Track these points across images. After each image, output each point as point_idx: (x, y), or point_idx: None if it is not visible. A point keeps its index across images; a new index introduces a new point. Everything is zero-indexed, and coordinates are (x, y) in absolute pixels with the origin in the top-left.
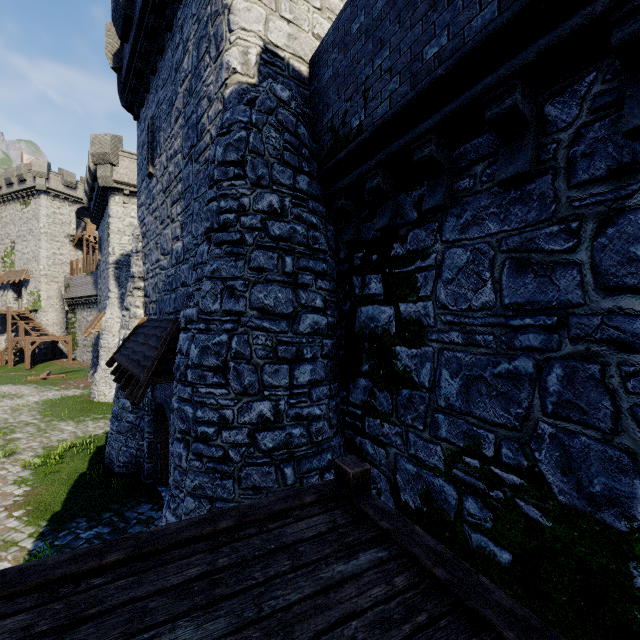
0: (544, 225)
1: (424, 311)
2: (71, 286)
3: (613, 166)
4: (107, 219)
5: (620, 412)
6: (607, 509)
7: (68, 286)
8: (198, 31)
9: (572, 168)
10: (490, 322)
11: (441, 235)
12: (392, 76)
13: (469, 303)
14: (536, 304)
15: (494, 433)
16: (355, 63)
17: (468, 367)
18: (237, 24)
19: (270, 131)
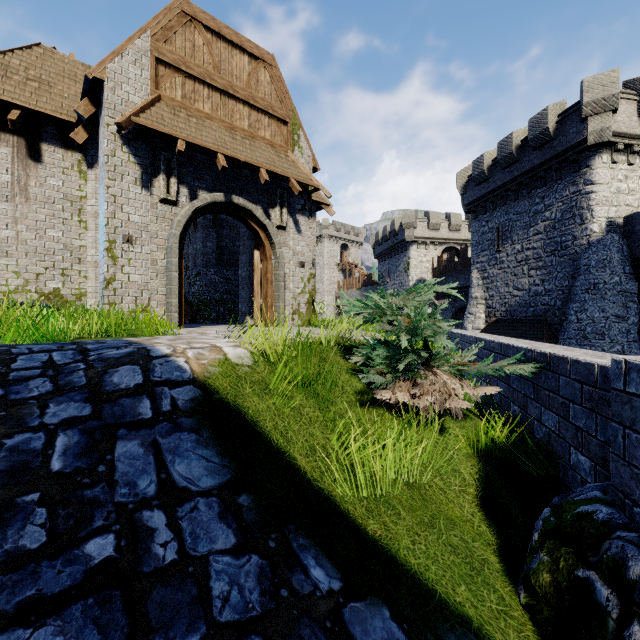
0: None
1: None
2: (341, 297)
3: None
4: (405, 259)
5: None
6: None
7: (338, 297)
8: (562, 207)
9: None
10: None
11: None
12: None
13: None
14: None
15: None
16: None
17: None
18: (597, 216)
19: (615, 254)
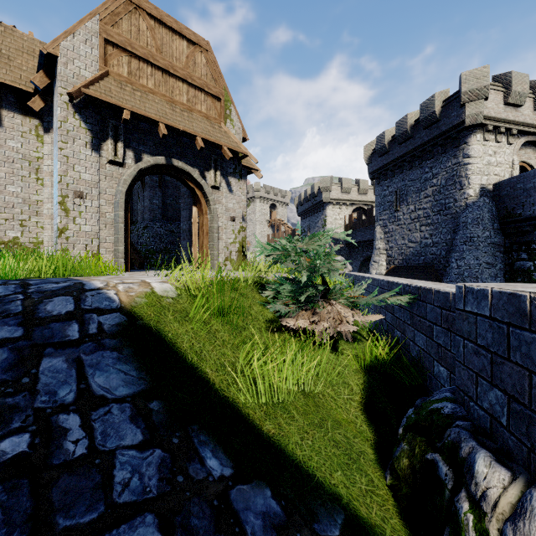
0: None
1: None
2: None
3: None
4: (323, 217)
5: None
6: None
7: None
8: (446, 175)
9: None
10: None
11: None
12: (534, 206)
13: None
14: None
15: None
16: (518, 196)
17: None
18: (472, 183)
19: (486, 214)
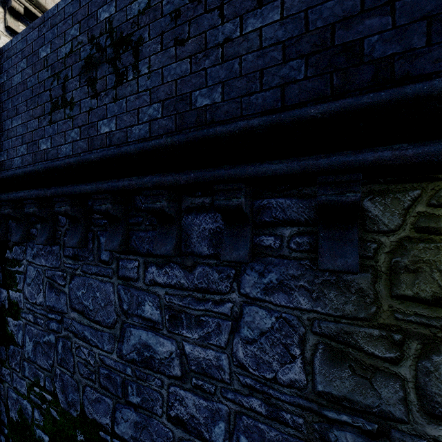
0: (58, 270)
1: (20, 298)
2: None
3: (74, 253)
4: None
5: (75, 364)
6: (72, 408)
7: None
8: None
9: (64, 247)
10: (42, 313)
11: (26, 256)
12: None
13: (36, 300)
14: (56, 308)
15: (44, 373)
16: None
17: (35, 336)
18: None
19: None
